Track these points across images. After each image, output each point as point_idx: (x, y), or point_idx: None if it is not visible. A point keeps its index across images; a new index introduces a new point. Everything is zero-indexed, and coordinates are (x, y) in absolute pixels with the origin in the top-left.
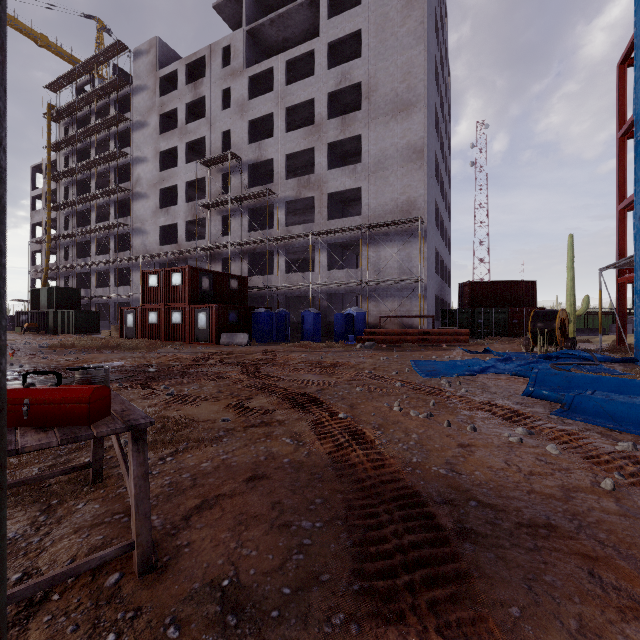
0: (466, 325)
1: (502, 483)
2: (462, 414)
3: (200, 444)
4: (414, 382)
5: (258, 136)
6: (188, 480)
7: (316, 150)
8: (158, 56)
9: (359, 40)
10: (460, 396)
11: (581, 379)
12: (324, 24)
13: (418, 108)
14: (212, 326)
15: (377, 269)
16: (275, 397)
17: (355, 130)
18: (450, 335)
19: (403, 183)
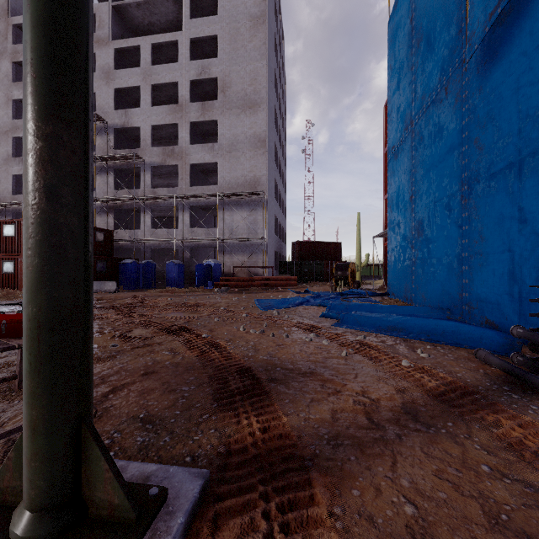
0: (296, 273)
1: (295, 359)
2: (282, 329)
3: (98, 361)
4: (255, 313)
5: (124, 103)
6: (98, 380)
7: (180, 126)
8: (10, 2)
9: (216, 43)
10: (283, 320)
11: (353, 306)
12: (187, 22)
13: (262, 108)
14: None
15: (231, 229)
16: (152, 328)
17: (213, 115)
18: (284, 281)
19: (251, 164)
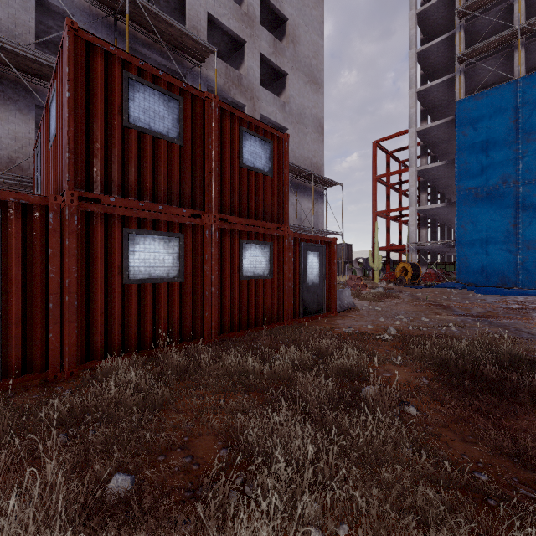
0: None
1: None
2: None
3: None
4: None
5: None
6: None
7: (249, 48)
8: None
9: None
10: None
11: None
12: None
13: (322, 91)
14: (329, 279)
15: (300, 218)
16: None
17: (284, 65)
18: None
19: (314, 147)
